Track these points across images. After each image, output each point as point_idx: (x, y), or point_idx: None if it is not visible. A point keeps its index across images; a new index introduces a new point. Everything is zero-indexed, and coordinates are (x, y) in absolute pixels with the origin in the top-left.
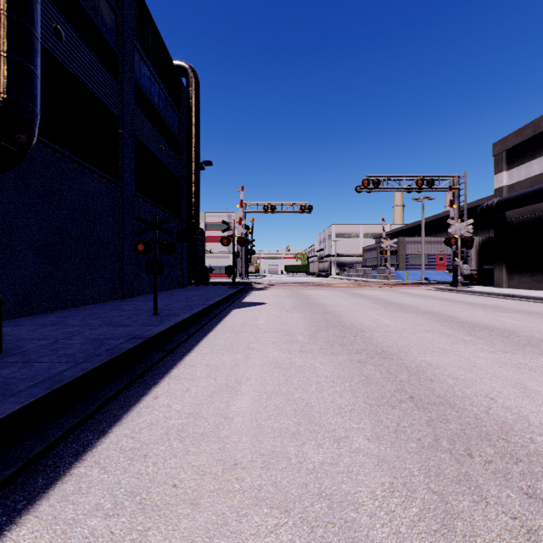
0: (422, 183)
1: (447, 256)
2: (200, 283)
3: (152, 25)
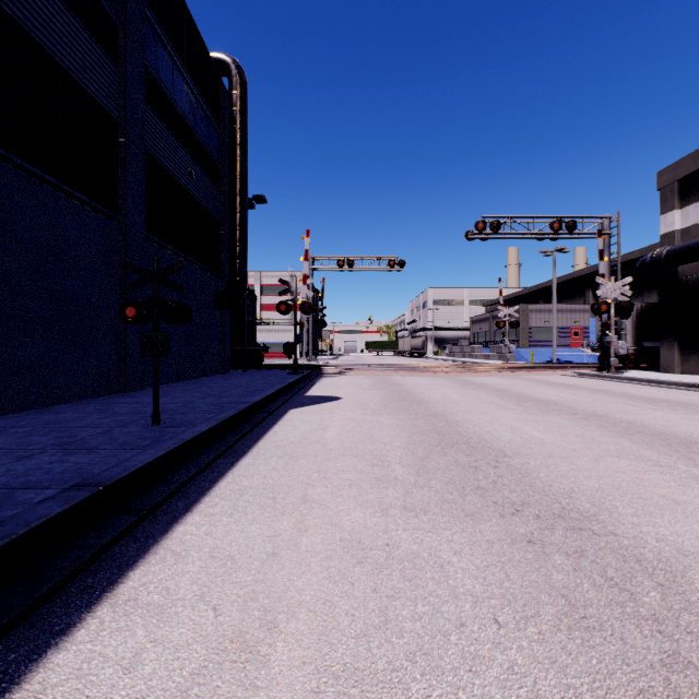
0: (559, 227)
1: (584, 329)
2: (250, 367)
3: None
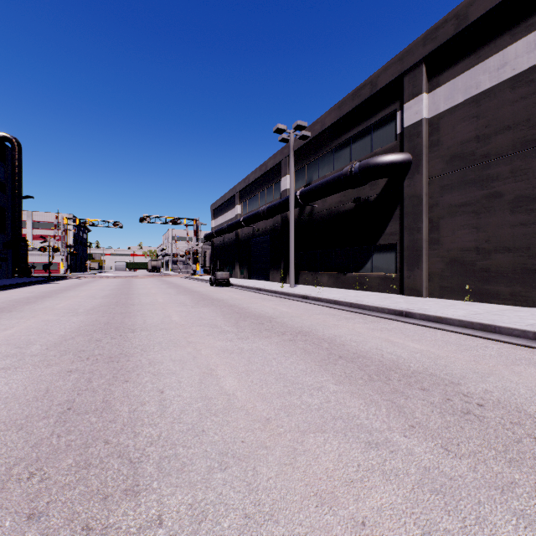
0: (175, 222)
1: None
2: (23, 276)
3: None
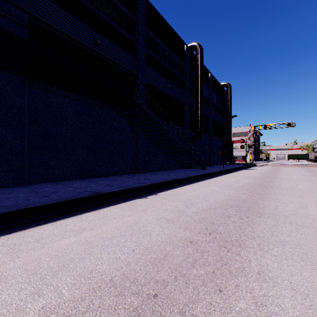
0: None
1: None
2: (231, 163)
3: (216, 81)
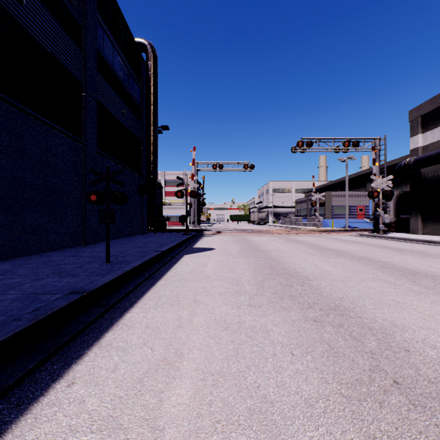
0: (348, 144)
1: (366, 207)
2: (158, 230)
3: (114, 4)
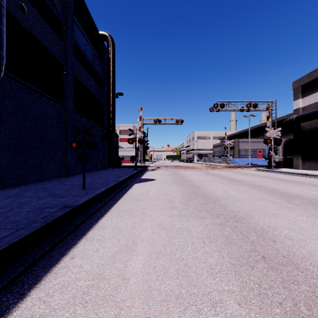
0: (250, 106)
1: (263, 150)
2: (116, 166)
3: (85, 8)
